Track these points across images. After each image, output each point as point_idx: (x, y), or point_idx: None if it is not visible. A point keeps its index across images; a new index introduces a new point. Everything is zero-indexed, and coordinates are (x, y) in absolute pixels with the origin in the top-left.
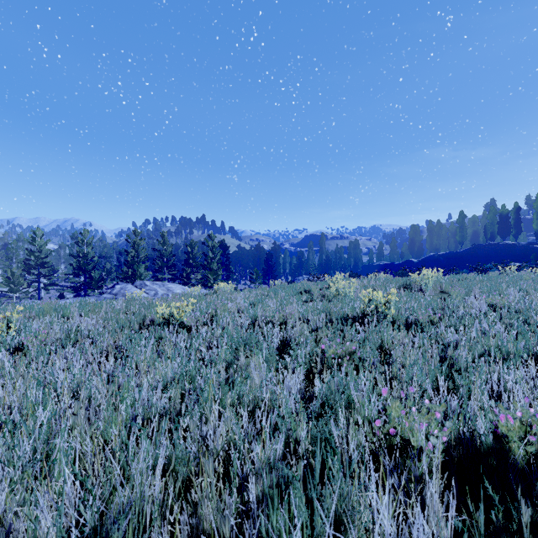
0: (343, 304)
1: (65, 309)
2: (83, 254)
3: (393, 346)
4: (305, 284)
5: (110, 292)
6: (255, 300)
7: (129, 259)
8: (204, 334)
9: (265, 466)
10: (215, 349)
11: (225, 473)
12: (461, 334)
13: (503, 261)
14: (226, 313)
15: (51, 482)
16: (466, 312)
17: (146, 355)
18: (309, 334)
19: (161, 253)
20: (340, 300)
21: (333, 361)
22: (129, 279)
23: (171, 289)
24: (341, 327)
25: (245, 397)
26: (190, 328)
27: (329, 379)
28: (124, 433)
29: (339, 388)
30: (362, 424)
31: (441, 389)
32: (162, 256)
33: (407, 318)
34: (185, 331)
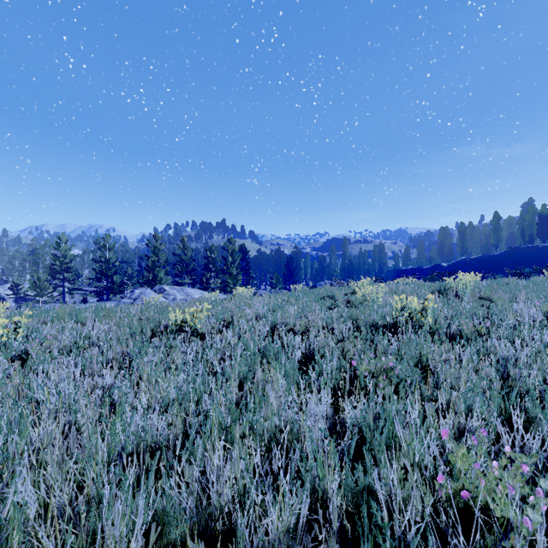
0: (370, 311)
1: (79, 314)
2: (105, 259)
3: (436, 362)
4: (328, 289)
5: (130, 296)
6: (275, 306)
7: (150, 264)
8: (218, 343)
9: (283, 540)
10: (228, 361)
11: (231, 536)
12: (519, 349)
13: (543, 265)
14: (243, 319)
15: (1, 546)
16: (518, 321)
17: (152, 366)
18: (335, 345)
19: (181, 258)
20: (368, 307)
21: (367, 381)
22: (150, 284)
23: (190, 294)
24: (372, 338)
25: (260, 427)
26: (204, 336)
27: (365, 407)
28: (98, 481)
29: (375, 415)
30: (411, 471)
31: (515, 425)
32: (182, 261)
33: (447, 327)
34: (198, 339)
